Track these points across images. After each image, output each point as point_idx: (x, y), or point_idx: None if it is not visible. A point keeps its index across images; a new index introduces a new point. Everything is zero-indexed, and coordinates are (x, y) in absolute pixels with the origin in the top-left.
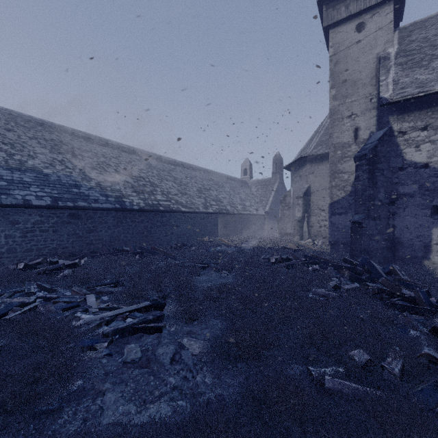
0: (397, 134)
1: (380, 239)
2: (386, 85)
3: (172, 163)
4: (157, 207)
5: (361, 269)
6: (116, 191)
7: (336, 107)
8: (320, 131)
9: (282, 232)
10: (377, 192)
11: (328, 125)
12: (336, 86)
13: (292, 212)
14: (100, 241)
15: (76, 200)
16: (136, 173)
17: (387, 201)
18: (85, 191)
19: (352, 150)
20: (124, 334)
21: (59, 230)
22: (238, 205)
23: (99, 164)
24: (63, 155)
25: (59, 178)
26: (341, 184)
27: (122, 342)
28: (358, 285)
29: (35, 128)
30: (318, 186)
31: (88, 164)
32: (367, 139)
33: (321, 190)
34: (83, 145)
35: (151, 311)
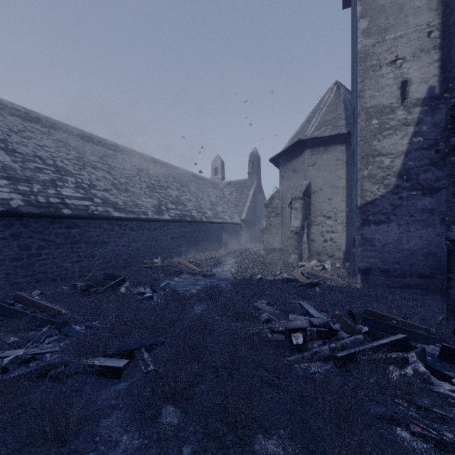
0: None
1: None
2: None
3: (111, 147)
4: (57, 208)
5: None
6: None
7: (369, 47)
8: (322, 107)
9: (268, 247)
10: None
11: (332, 101)
12: (369, 14)
13: (281, 220)
14: None
15: None
16: (27, 149)
17: None
18: None
19: (397, 118)
20: None
21: None
22: (208, 211)
23: None
24: None
25: None
26: (379, 173)
27: None
28: None
29: None
30: (322, 183)
31: None
32: (423, 99)
33: (326, 189)
34: None
35: None
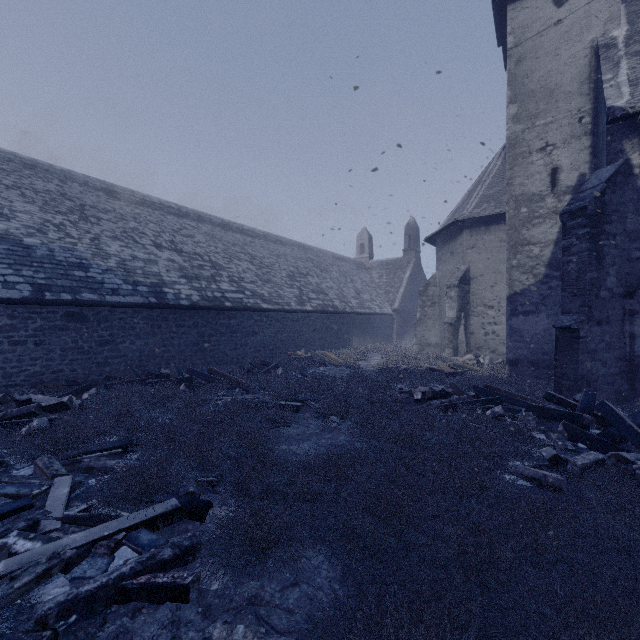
0: (639, 172)
1: (610, 358)
2: (616, 88)
3: (248, 233)
4: (221, 301)
5: (591, 419)
6: (152, 275)
7: (518, 133)
8: (485, 179)
9: (422, 342)
10: (604, 275)
11: (498, 170)
12: (518, 99)
13: (438, 310)
14: (121, 359)
15: (78, 290)
16: (189, 247)
17: (621, 291)
18: (97, 275)
19: (546, 206)
20: (93, 608)
21: (46, 341)
22: (352, 299)
23: (126, 232)
24: (64, 215)
25: (51, 253)
26: (528, 263)
27: (82, 636)
28: (599, 456)
29: (20, 172)
30: (483, 268)
31: (107, 231)
32: (573, 187)
33: (487, 275)
34: (102, 201)
35: (179, 522)
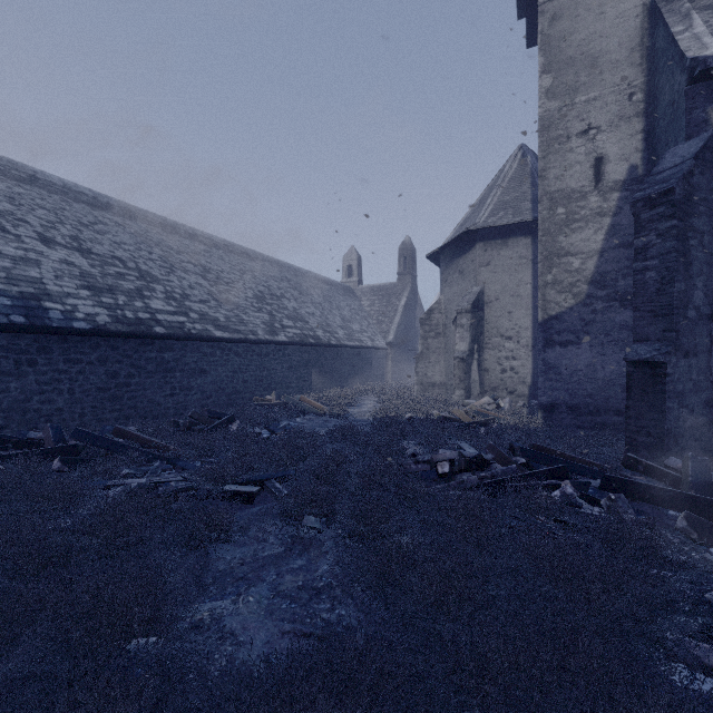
0: None
1: (697, 403)
2: (695, 38)
3: (202, 240)
4: (149, 325)
5: None
6: (26, 281)
7: (554, 112)
8: (500, 183)
9: (424, 381)
10: (692, 288)
11: (515, 173)
12: (554, 68)
13: (444, 342)
14: None
15: None
16: (103, 248)
17: (708, 311)
18: None
19: (589, 206)
20: None
21: None
22: (338, 329)
23: None
24: None
25: None
26: (567, 279)
27: None
28: None
29: None
30: (499, 290)
31: None
32: (622, 182)
33: (504, 298)
34: None
35: None
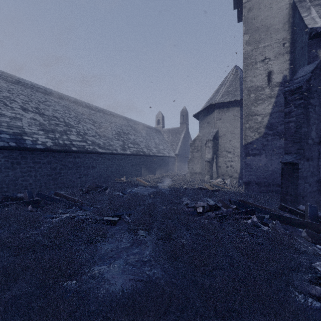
0: None
1: (312, 181)
2: (312, 19)
3: (92, 108)
4: (69, 147)
5: None
6: (16, 127)
7: (249, 51)
8: (226, 83)
9: (192, 171)
10: (310, 130)
11: (232, 78)
12: (249, 32)
13: (200, 154)
14: None
15: None
16: (49, 112)
17: (318, 140)
18: None
19: (265, 93)
20: None
21: None
22: (153, 148)
23: None
24: None
25: None
26: (255, 126)
27: None
28: None
29: None
30: (225, 131)
31: None
32: (280, 83)
33: (227, 134)
34: None
35: None
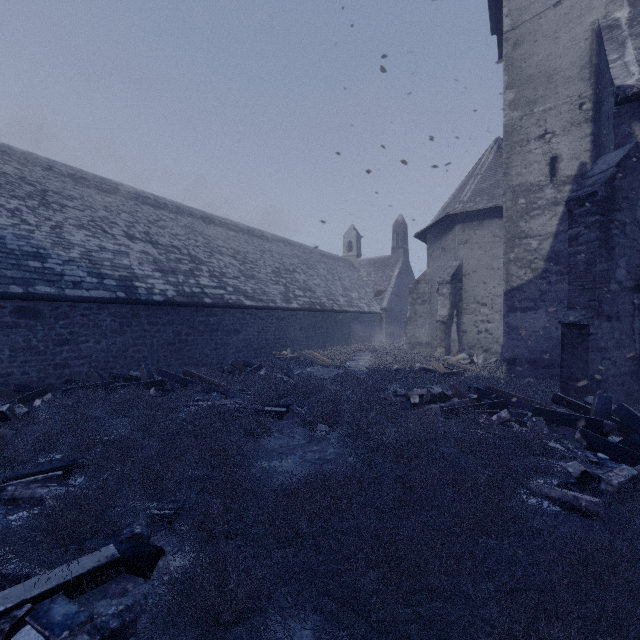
0: None
1: (620, 356)
2: (624, 67)
3: (231, 227)
4: (200, 297)
5: (613, 425)
6: (122, 268)
7: (516, 121)
8: (477, 173)
9: (412, 341)
10: (614, 267)
11: (491, 164)
12: (516, 84)
13: (429, 308)
14: (84, 360)
15: (32, 283)
16: (165, 240)
17: (631, 284)
18: (57, 266)
19: (545, 197)
20: None
21: None
22: (340, 297)
23: (94, 221)
24: (20, 200)
25: (1, 241)
26: (526, 257)
27: None
28: (633, 471)
29: None
30: (475, 264)
31: (71, 219)
32: (573, 177)
33: (480, 271)
34: (68, 188)
35: (116, 579)
